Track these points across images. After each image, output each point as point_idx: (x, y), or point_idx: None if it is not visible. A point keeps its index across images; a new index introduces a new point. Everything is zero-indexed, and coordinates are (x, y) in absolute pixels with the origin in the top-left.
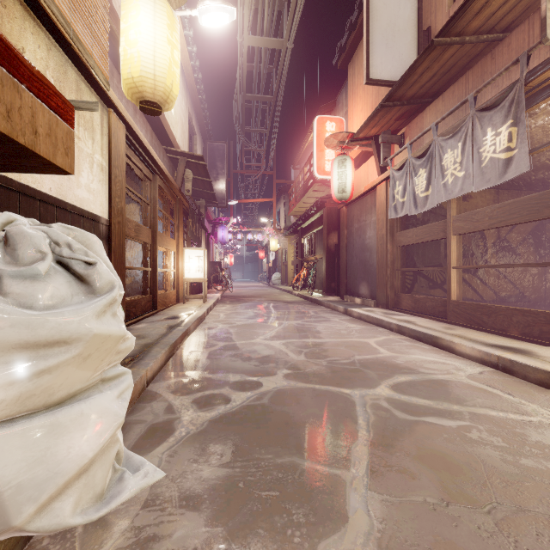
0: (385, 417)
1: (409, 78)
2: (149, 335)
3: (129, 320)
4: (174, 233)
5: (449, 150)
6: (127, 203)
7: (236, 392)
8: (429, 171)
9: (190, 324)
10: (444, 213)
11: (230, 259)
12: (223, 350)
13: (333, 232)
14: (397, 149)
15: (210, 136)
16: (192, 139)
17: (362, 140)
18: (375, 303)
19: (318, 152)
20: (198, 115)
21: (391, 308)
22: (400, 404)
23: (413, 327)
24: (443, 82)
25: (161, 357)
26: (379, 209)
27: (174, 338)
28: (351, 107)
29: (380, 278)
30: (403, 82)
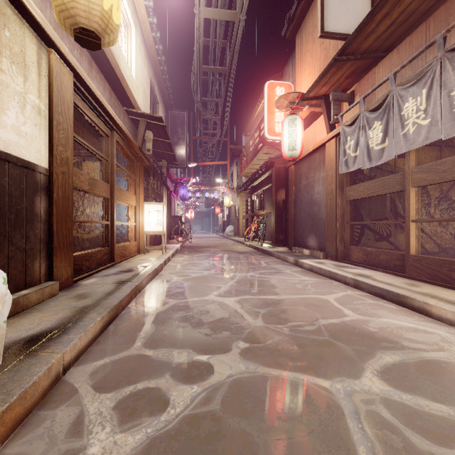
0: (398, 448)
1: (366, 27)
2: (92, 294)
3: (80, 275)
4: (135, 189)
5: (411, 99)
6: (91, 161)
7: (178, 385)
8: (385, 123)
9: (142, 278)
10: (390, 169)
11: (191, 214)
12: (173, 310)
13: (281, 189)
14: (346, 107)
15: (172, 105)
16: (155, 107)
17: (312, 99)
18: (324, 255)
19: (268, 115)
20: (161, 85)
21: (340, 259)
22: (408, 413)
23: (373, 283)
24: (398, 33)
25: (95, 327)
26: (328, 165)
27: (118, 297)
28: (298, 74)
29: (329, 230)
30: (359, 32)
